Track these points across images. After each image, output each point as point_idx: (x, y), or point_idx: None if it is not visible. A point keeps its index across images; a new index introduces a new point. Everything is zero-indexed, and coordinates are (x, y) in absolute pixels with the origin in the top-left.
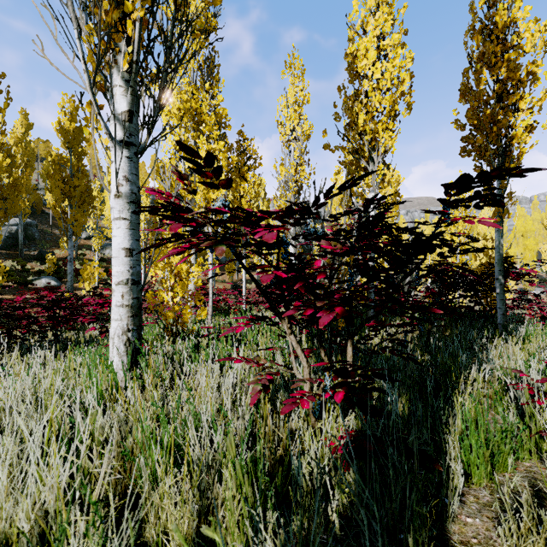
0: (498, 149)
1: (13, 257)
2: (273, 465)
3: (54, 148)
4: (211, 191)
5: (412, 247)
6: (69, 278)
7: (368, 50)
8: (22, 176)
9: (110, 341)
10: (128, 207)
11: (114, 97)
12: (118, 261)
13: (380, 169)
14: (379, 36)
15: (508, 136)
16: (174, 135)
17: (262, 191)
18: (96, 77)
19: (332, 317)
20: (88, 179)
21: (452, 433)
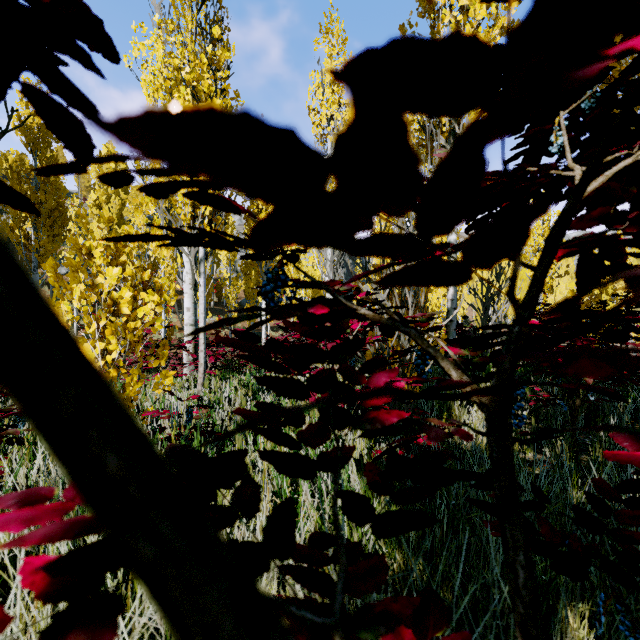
0: None
1: None
2: None
3: (11, 150)
4: None
5: None
6: None
7: None
8: None
9: None
10: None
11: None
12: None
13: None
14: None
15: None
16: None
17: None
18: None
19: None
20: (67, 197)
21: None
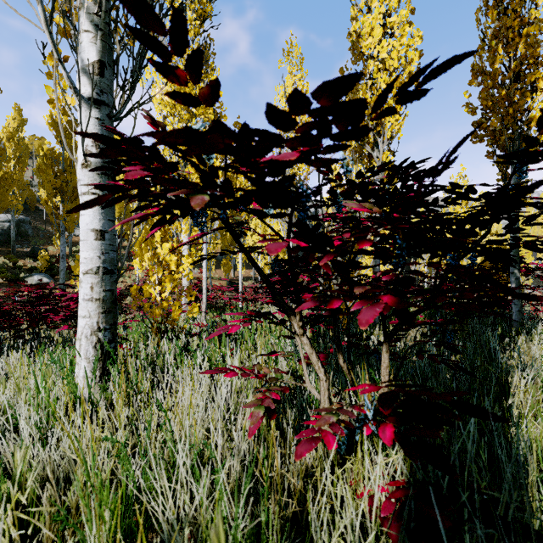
0: (514, 133)
1: (5, 254)
2: (282, 527)
3: (46, 142)
4: None
5: (488, 208)
6: (61, 275)
7: (374, 28)
8: (14, 171)
9: (77, 343)
10: (99, 179)
11: (81, 44)
12: (86, 246)
13: (386, 156)
14: (385, 14)
15: (526, 118)
16: (168, 125)
17: None
18: (53, 11)
19: (379, 311)
20: None
21: (529, 473)
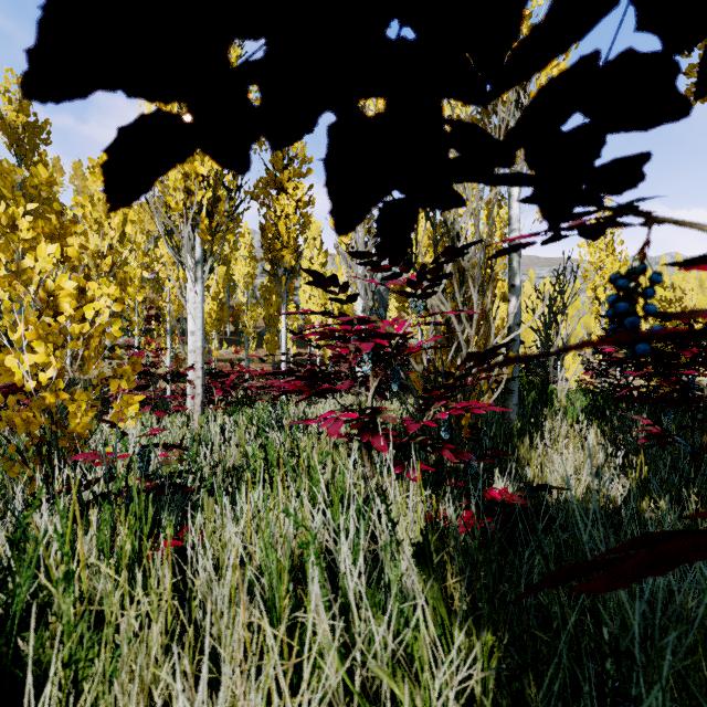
0: None
1: None
2: None
3: None
4: (198, 160)
5: None
6: None
7: None
8: None
9: None
10: None
11: None
12: None
13: None
14: None
15: None
16: None
17: (318, 238)
18: None
19: None
20: None
21: None
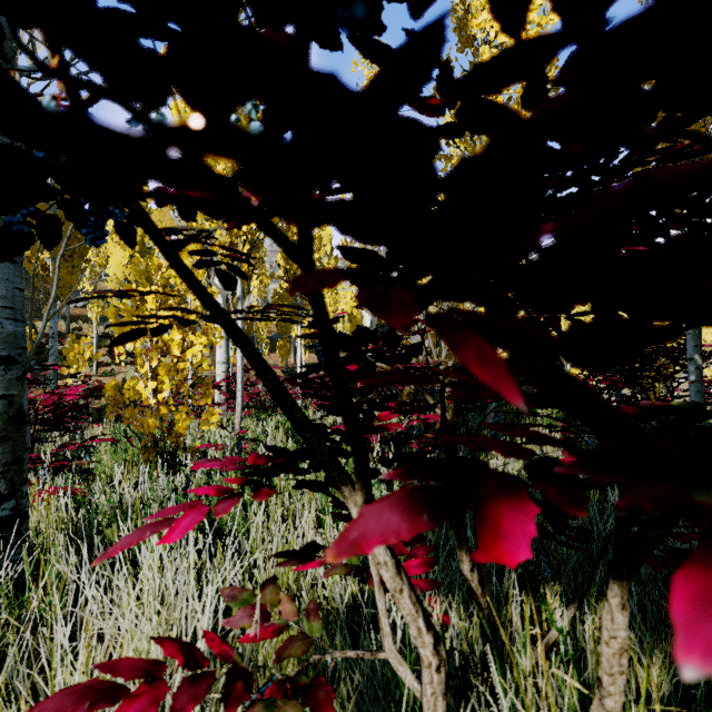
0: None
1: None
2: None
3: None
4: None
5: None
6: (51, 361)
7: None
8: None
9: None
10: None
11: None
12: None
13: None
14: None
15: None
16: None
17: (328, 245)
18: None
19: None
20: None
21: None
